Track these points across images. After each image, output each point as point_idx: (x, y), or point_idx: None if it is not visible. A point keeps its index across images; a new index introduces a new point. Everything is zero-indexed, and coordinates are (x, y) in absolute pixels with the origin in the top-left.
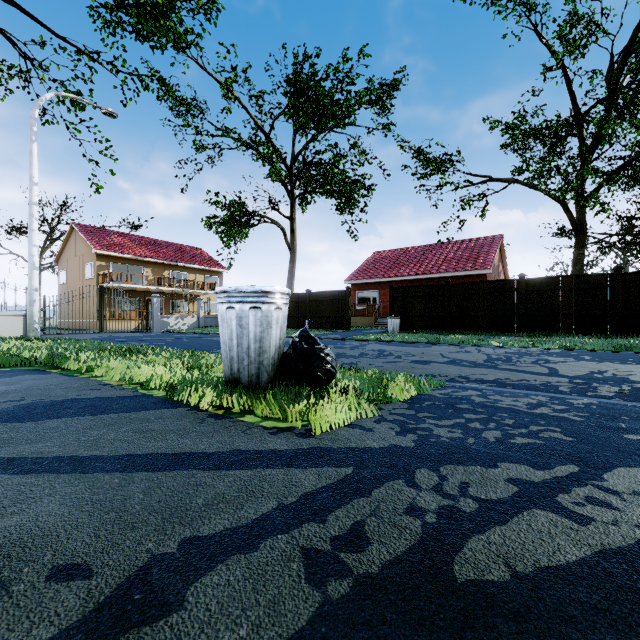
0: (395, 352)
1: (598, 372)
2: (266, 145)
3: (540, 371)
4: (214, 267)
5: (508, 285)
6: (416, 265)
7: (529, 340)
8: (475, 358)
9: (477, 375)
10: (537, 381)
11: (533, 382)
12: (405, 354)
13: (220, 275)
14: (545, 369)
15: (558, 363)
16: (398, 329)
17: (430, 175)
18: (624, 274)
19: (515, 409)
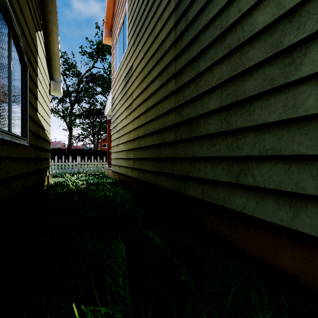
0: None
1: None
2: None
3: None
4: None
5: None
6: None
7: None
8: None
9: None
10: None
11: None
12: None
13: None
14: None
15: None
16: None
17: None
18: (70, 149)
19: None
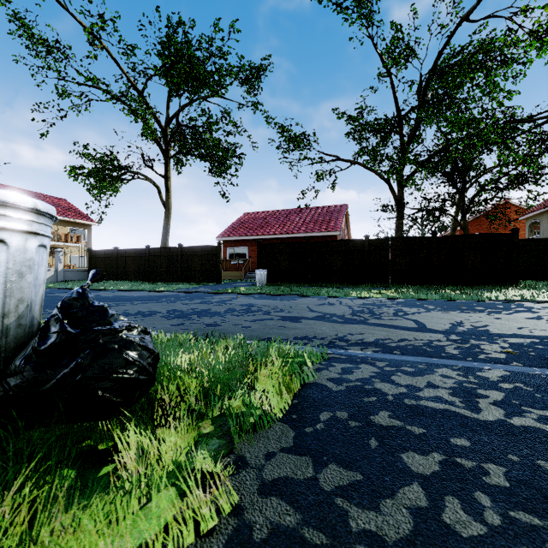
0: (263, 306)
1: (458, 324)
2: (138, 101)
3: (409, 325)
4: (81, 219)
5: (356, 244)
6: (280, 226)
7: (376, 291)
8: (342, 311)
9: (355, 335)
10: (418, 340)
11: (416, 342)
12: (274, 309)
13: (88, 228)
14: (411, 322)
15: (416, 314)
16: (265, 282)
17: (291, 150)
18: (438, 237)
19: (457, 414)
